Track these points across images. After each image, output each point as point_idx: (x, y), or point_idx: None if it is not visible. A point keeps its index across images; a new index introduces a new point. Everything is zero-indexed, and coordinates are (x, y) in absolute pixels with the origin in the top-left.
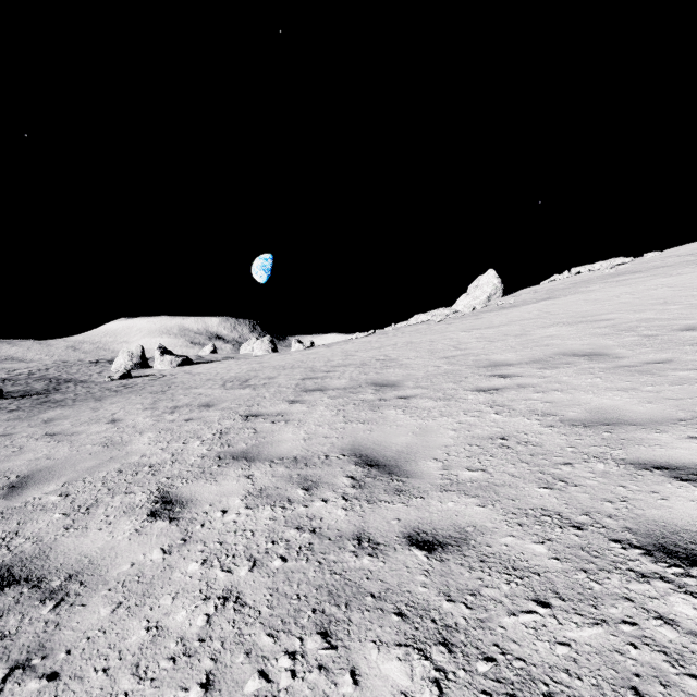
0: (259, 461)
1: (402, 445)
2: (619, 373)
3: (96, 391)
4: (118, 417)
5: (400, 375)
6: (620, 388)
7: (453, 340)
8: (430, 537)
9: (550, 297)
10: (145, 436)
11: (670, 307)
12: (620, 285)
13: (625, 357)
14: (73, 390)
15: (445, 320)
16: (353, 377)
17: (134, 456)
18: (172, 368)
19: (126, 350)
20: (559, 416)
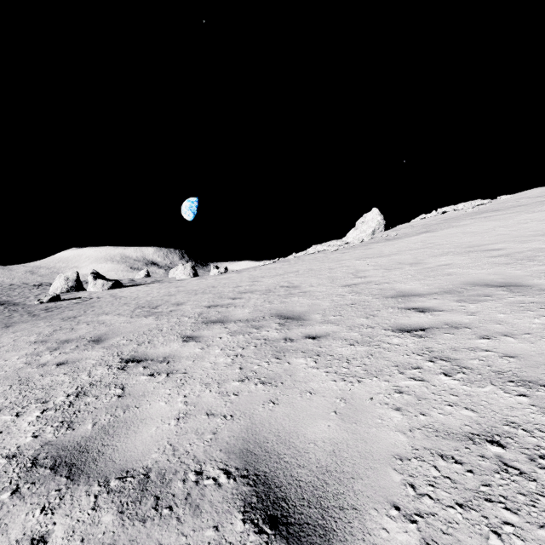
0: (86, 479)
1: (324, 449)
2: None
3: (16, 315)
4: None
5: (305, 304)
6: None
7: (350, 267)
8: None
9: (428, 231)
10: None
11: None
12: (490, 220)
13: None
14: None
15: (339, 250)
16: (257, 306)
17: None
18: (103, 291)
19: (63, 275)
20: None
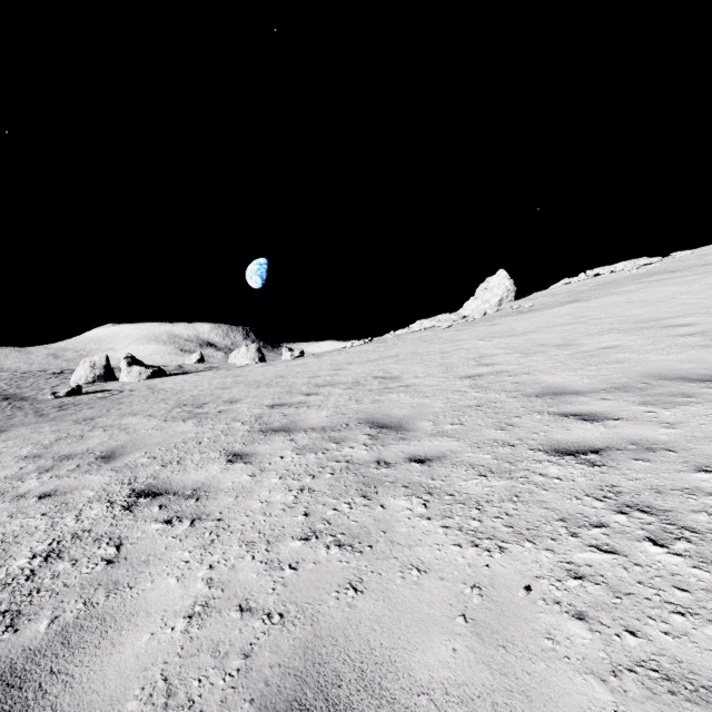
0: None
1: None
2: None
3: (19, 415)
4: None
5: (407, 405)
6: None
7: (471, 351)
8: None
9: (577, 300)
10: None
11: None
12: (665, 285)
13: None
14: None
15: (454, 326)
16: (339, 406)
17: None
18: (140, 381)
19: (88, 360)
20: None
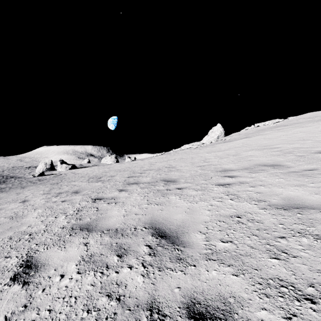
0: (95, 231)
1: (180, 221)
2: (291, 175)
3: (24, 183)
4: (27, 199)
5: (177, 175)
6: (295, 184)
7: (202, 157)
8: (203, 308)
9: (247, 137)
10: (36, 211)
11: (306, 142)
12: (279, 131)
13: (292, 167)
14: (12, 182)
15: (198, 147)
16: (153, 176)
17: (24, 226)
18: (66, 170)
19: (43, 161)
20: (267, 202)
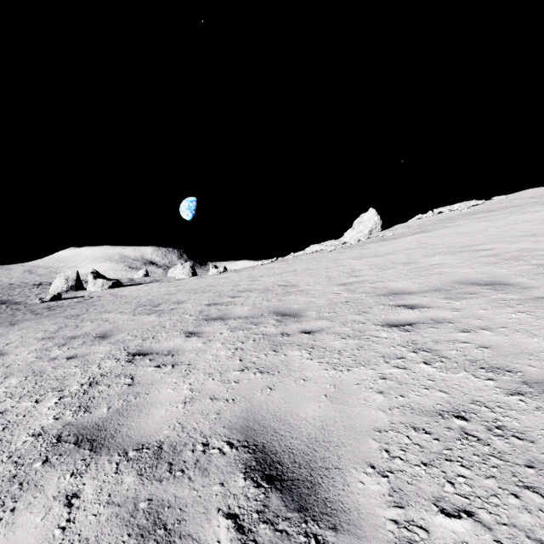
0: (107, 451)
1: (315, 424)
2: (542, 306)
3: (19, 314)
4: (6, 350)
5: (301, 302)
6: None
7: (346, 267)
8: None
9: (423, 231)
10: (5, 383)
11: (542, 238)
12: (483, 221)
13: (533, 287)
14: None
15: (336, 250)
16: (256, 304)
17: None
18: (103, 290)
19: (63, 274)
20: (517, 373)
